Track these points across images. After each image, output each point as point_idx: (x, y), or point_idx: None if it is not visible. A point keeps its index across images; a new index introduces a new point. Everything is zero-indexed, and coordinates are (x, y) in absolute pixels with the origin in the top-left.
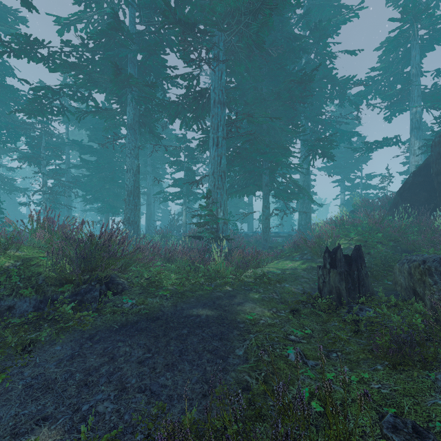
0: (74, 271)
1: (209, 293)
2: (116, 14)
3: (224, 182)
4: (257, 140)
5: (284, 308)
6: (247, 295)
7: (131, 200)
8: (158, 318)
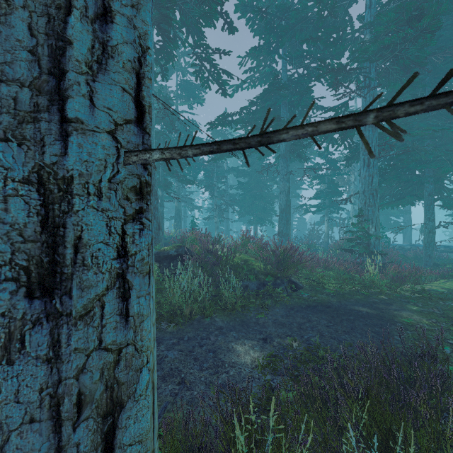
0: (278, 269)
1: (366, 297)
2: (276, 76)
3: (375, 200)
4: (416, 151)
5: (446, 321)
6: (403, 304)
7: (283, 216)
8: (329, 306)
